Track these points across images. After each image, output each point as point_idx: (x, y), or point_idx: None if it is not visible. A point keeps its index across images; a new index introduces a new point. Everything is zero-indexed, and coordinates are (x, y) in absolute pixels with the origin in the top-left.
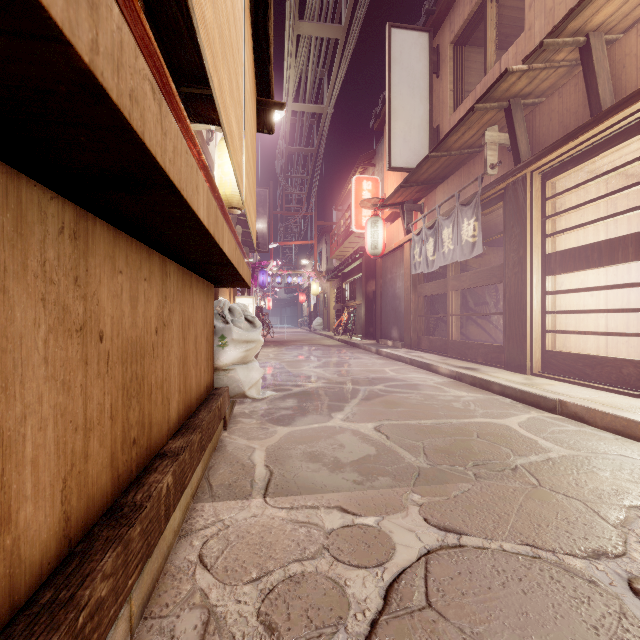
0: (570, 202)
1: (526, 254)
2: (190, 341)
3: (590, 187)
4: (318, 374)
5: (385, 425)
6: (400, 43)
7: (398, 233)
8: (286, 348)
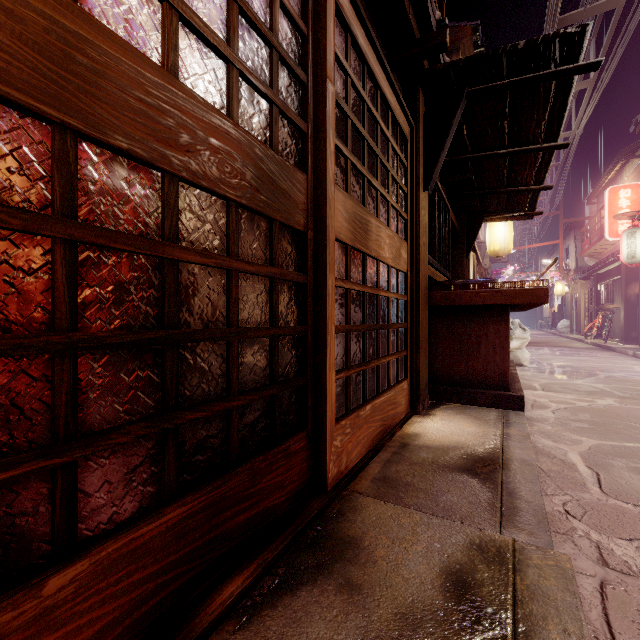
0: None
1: None
2: None
3: None
4: (565, 365)
5: (611, 386)
6: None
7: None
8: (530, 348)
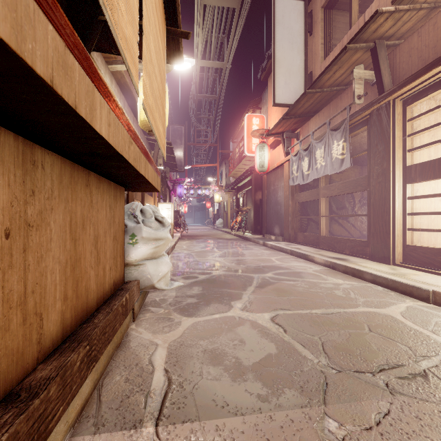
0: (424, 124)
1: (389, 166)
2: (86, 241)
3: (440, 112)
4: (219, 263)
5: (280, 315)
6: (282, 9)
7: (279, 156)
8: (196, 241)
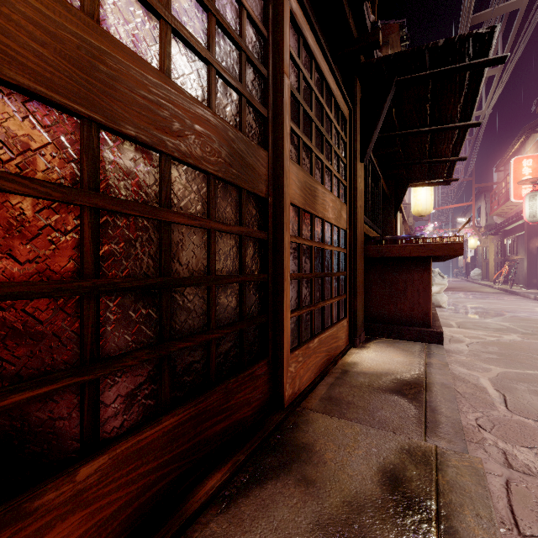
0: None
1: None
2: None
3: None
4: (477, 306)
5: (516, 324)
6: None
7: None
8: (448, 292)
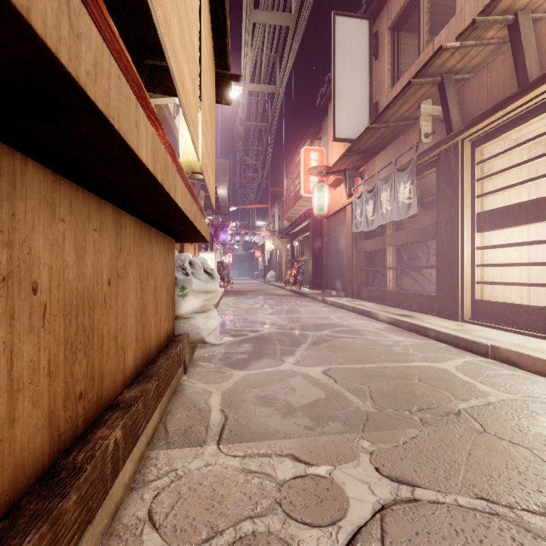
0: (496, 167)
1: (457, 213)
2: (149, 292)
3: (514, 154)
4: (271, 320)
5: (333, 369)
6: (343, 29)
7: (341, 197)
8: (243, 297)
